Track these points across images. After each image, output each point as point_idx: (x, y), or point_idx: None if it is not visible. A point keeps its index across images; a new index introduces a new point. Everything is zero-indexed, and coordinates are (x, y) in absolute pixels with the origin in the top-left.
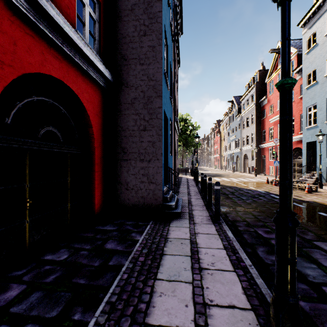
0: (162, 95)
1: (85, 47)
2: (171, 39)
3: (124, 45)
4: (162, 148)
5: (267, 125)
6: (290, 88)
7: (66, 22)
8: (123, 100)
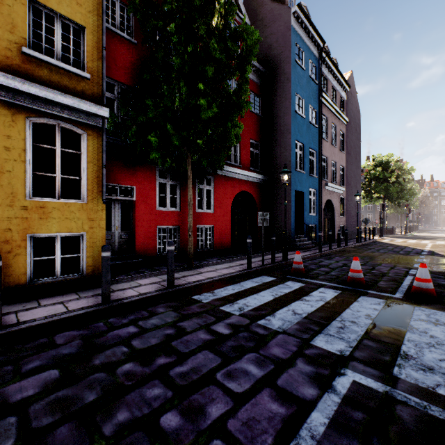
0: (292, 183)
1: (253, 174)
2: (315, 127)
3: (272, 159)
4: (291, 212)
5: None
6: (285, 205)
7: (246, 172)
8: (272, 188)
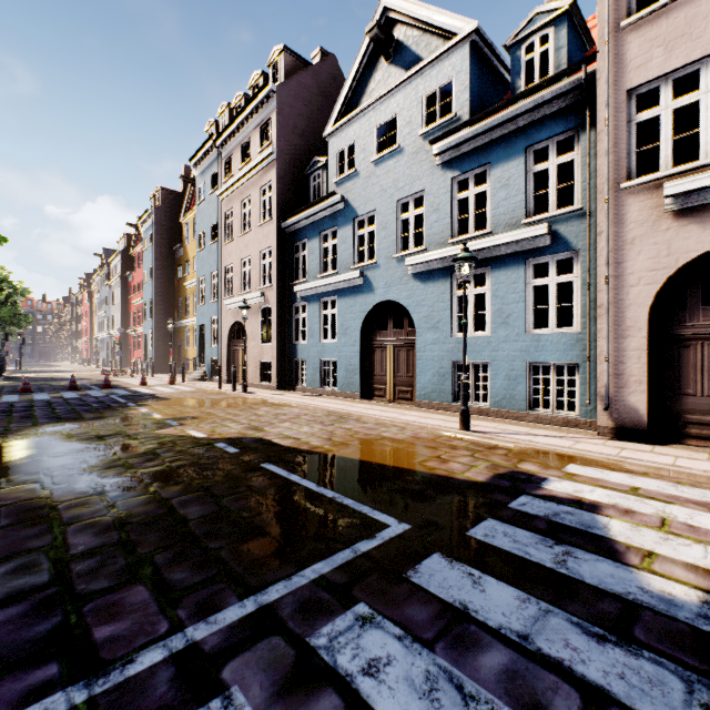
0: None
1: None
2: None
3: None
4: None
5: (133, 308)
6: None
7: None
8: None
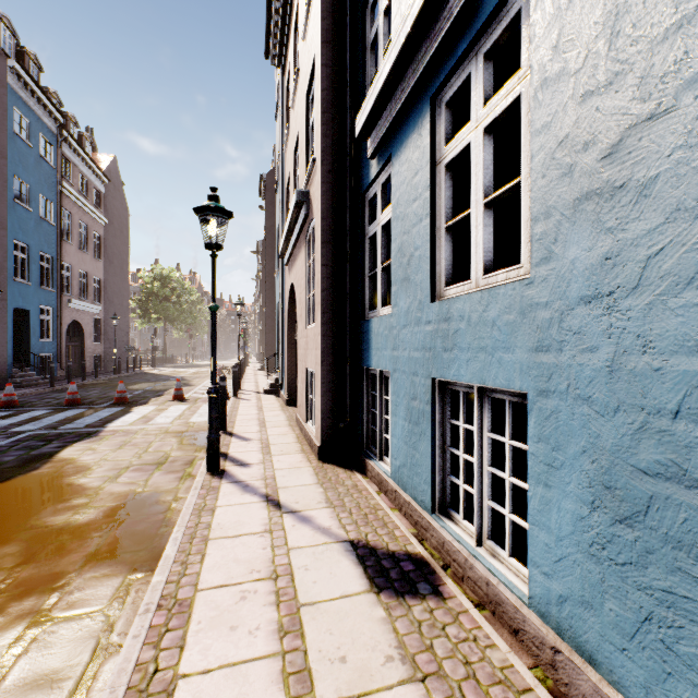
0: (8, 298)
1: None
2: (52, 224)
3: None
4: (7, 338)
5: None
6: None
7: None
8: None
